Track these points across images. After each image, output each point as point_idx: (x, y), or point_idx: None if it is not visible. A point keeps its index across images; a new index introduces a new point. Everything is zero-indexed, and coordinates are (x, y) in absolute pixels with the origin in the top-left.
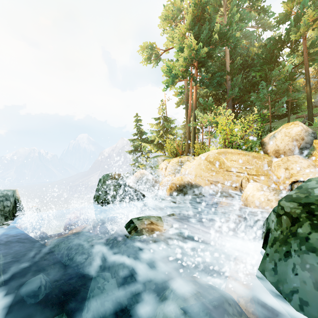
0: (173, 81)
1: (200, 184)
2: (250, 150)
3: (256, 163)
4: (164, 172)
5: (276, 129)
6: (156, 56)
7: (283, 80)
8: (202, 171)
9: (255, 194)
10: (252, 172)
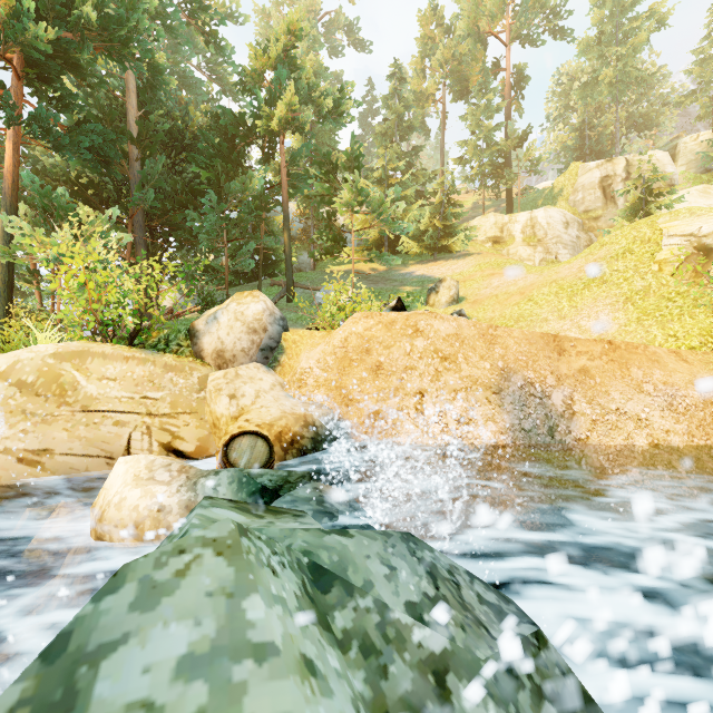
0: None
1: None
2: (165, 347)
3: (173, 383)
4: None
5: None
6: None
7: (251, 205)
8: None
9: (126, 497)
10: (162, 407)
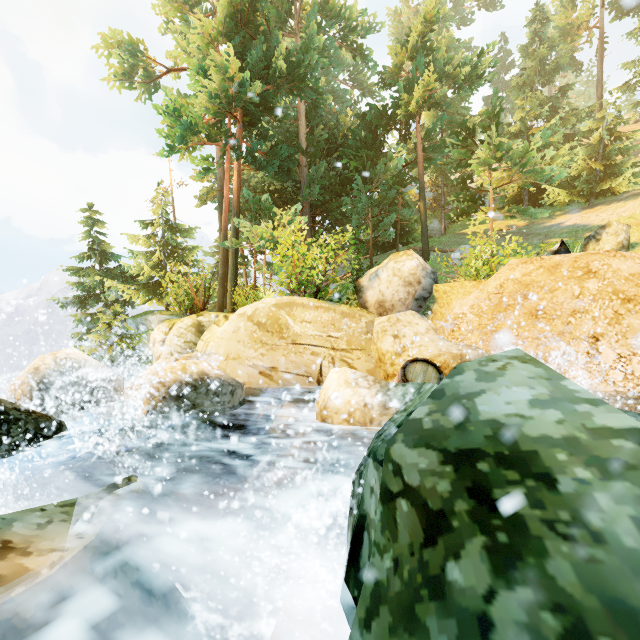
0: (185, 139)
1: (238, 375)
2: (338, 301)
3: (348, 326)
4: (160, 350)
5: None
6: (148, 77)
7: (391, 183)
8: (242, 346)
9: (342, 394)
10: (341, 344)
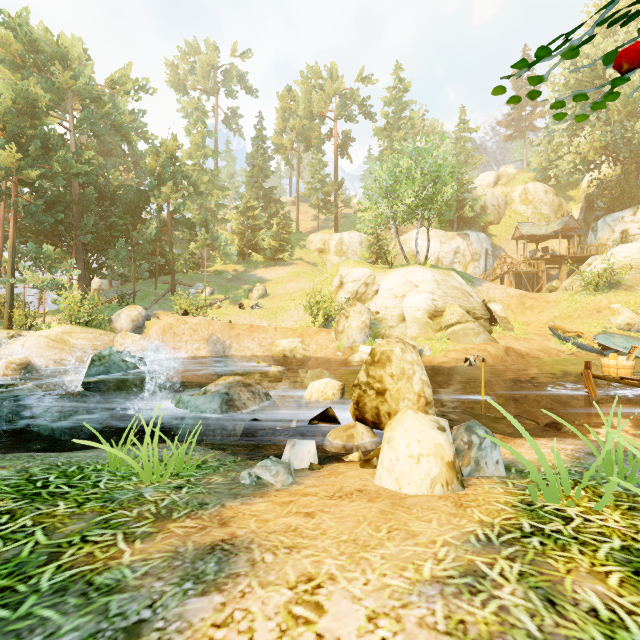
0: None
1: (42, 363)
2: (100, 326)
3: (104, 339)
4: None
5: (143, 293)
6: None
7: (149, 240)
8: (43, 350)
9: None
10: (100, 347)
